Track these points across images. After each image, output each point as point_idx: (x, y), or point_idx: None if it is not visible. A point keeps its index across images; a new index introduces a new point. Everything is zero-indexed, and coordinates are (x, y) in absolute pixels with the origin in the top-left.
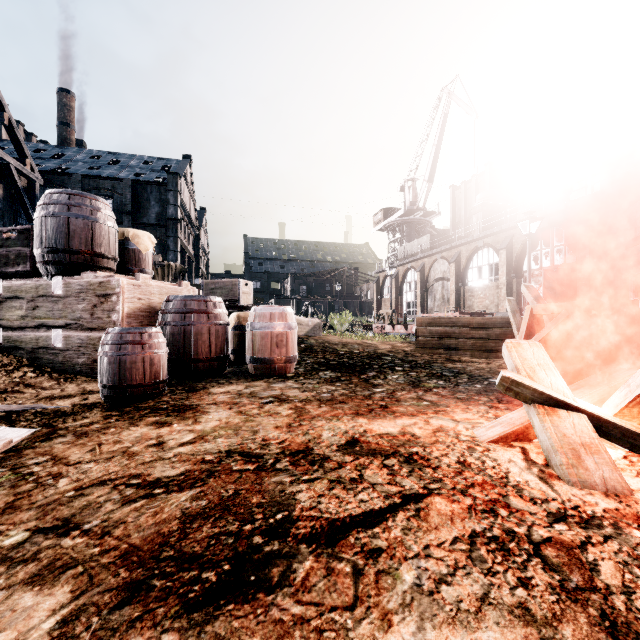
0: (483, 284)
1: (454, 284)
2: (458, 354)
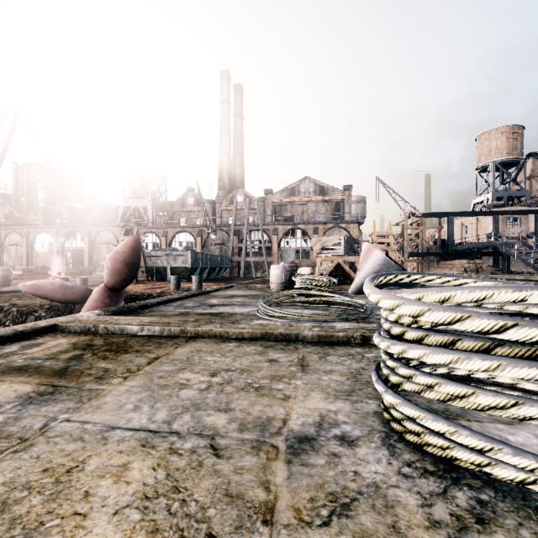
0: (45, 251)
1: (26, 249)
2: (38, 277)
